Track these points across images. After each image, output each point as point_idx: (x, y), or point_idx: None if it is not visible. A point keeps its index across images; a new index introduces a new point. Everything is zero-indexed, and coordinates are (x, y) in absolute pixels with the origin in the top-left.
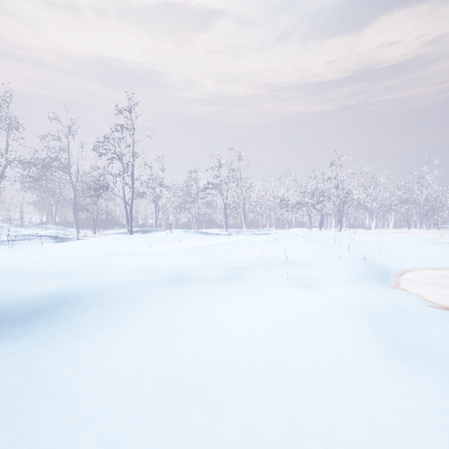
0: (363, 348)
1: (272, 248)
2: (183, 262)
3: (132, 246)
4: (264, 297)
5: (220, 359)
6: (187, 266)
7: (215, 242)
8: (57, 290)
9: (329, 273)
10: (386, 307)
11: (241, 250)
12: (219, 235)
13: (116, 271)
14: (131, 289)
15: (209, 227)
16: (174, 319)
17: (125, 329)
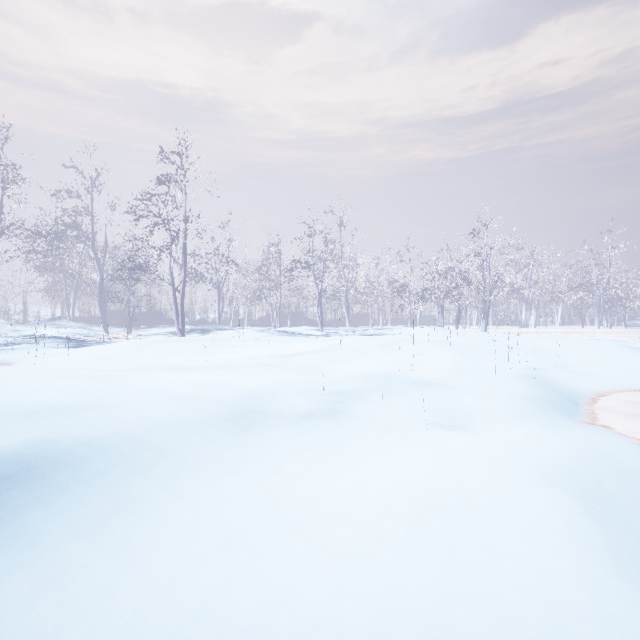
0: (594, 573)
1: (392, 357)
2: (254, 383)
3: (180, 354)
4: (389, 452)
5: (315, 619)
6: (260, 391)
7: (304, 348)
8: (17, 448)
9: (484, 401)
10: (595, 467)
11: (345, 362)
12: (312, 336)
13: (139, 404)
14: (155, 442)
15: (296, 324)
16: (227, 508)
17: (128, 537)
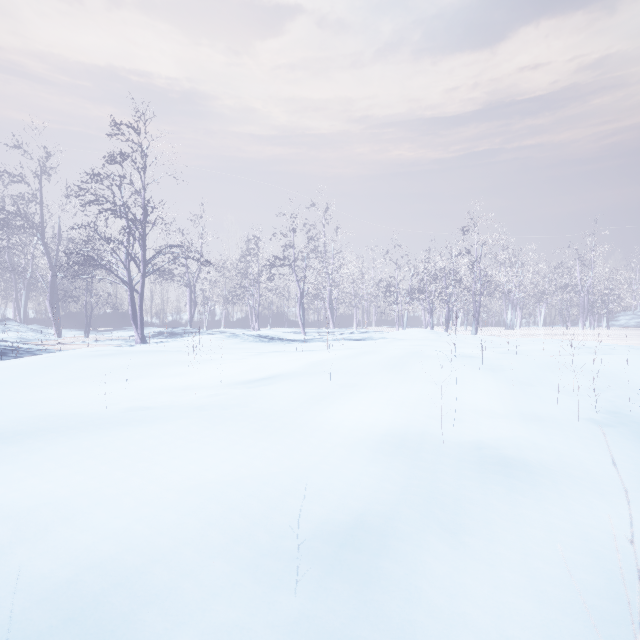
0: None
1: (409, 392)
2: (138, 501)
3: (96, 380)
4: None
5: None
6: (99, 592)
7: (278, 367)
8: None
9: (639, 519)
10: None
11: (338, 402)
12: (292, 342)
13: None
14: None
15: (278, 325)
16: None
17: None
